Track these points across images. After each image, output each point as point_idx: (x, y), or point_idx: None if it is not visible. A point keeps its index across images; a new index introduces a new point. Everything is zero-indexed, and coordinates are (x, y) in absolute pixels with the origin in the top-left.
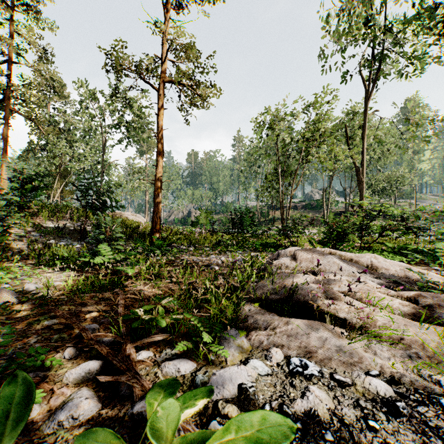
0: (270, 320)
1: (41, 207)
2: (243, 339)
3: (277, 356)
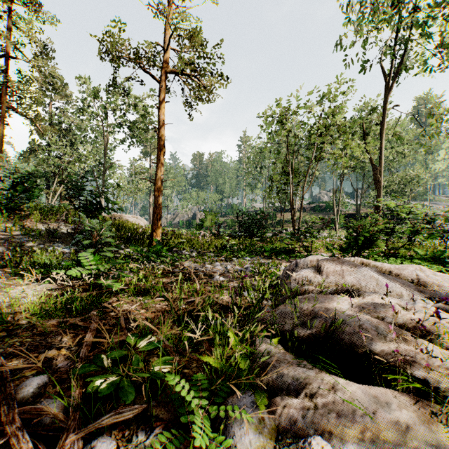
0: (303, 378)
1: (35, 208)
2: (263, 413)
3: None
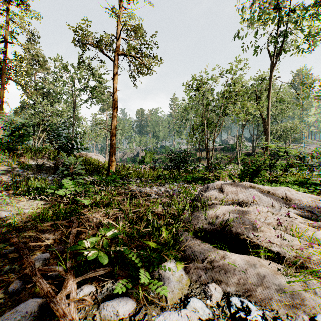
0: (206, 252)
1: (26, 149)
2: (182, 272)
3: (216, 295)
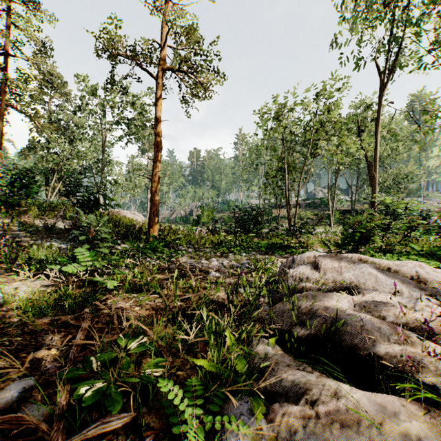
0: (303, 383)
1: (33, 204)
2: (261, 421)
3: None
